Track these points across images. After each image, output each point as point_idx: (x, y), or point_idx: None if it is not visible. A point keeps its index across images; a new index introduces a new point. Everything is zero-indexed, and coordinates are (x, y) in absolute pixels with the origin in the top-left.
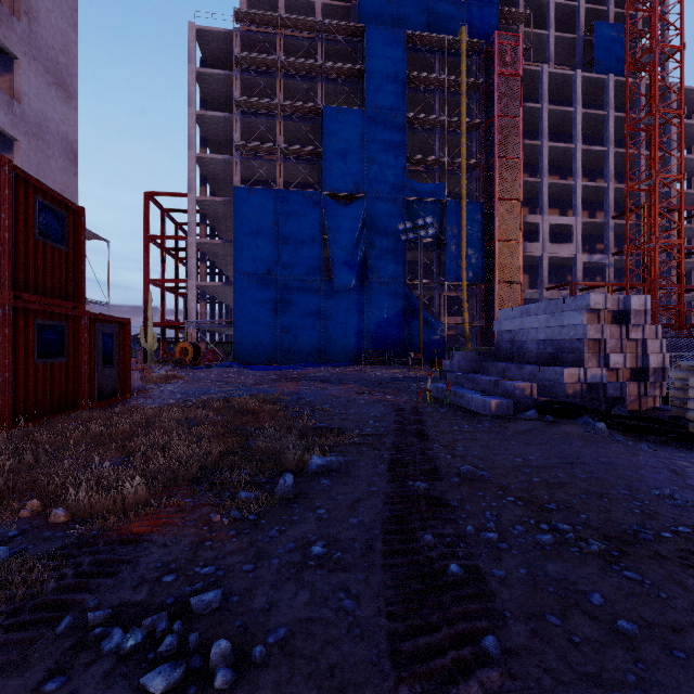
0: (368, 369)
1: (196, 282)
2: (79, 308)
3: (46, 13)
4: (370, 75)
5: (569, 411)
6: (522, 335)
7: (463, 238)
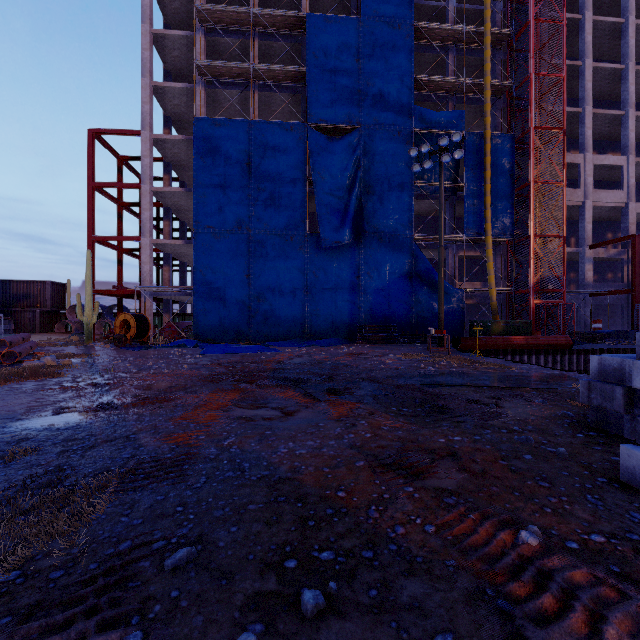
0: (368, 351)
1: (152, 240)
2: None
3: None
4: None
5: None
6: None
7: (487, 179)
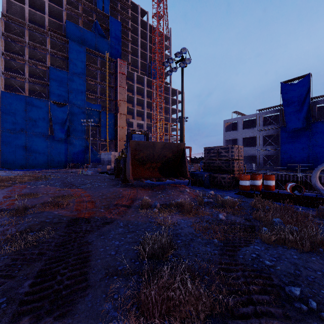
0: (69, 169)
1: None
2: None
3: None
4: (71, 59)
5: (104, 173)
6: (104, 159)
7: (107, 124)
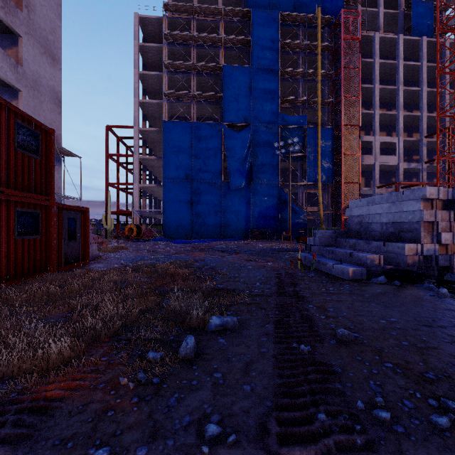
0: (253, 242)
1: (139, 184)
2: (50, 200)
3: (39, 7)
4: (254, 43)
5: (413, 278)
6: (368, 219)
7: (319, 152)
